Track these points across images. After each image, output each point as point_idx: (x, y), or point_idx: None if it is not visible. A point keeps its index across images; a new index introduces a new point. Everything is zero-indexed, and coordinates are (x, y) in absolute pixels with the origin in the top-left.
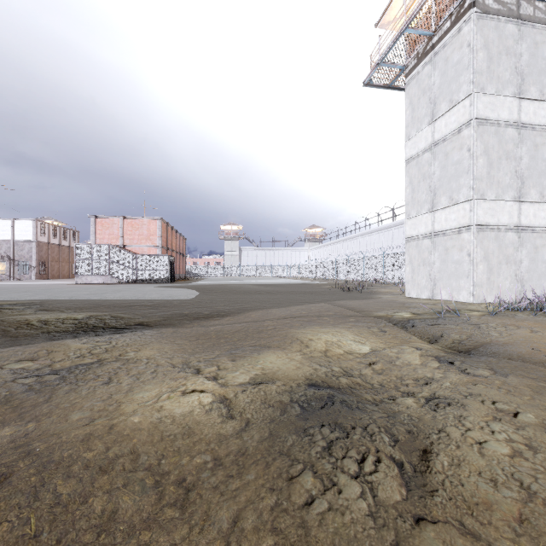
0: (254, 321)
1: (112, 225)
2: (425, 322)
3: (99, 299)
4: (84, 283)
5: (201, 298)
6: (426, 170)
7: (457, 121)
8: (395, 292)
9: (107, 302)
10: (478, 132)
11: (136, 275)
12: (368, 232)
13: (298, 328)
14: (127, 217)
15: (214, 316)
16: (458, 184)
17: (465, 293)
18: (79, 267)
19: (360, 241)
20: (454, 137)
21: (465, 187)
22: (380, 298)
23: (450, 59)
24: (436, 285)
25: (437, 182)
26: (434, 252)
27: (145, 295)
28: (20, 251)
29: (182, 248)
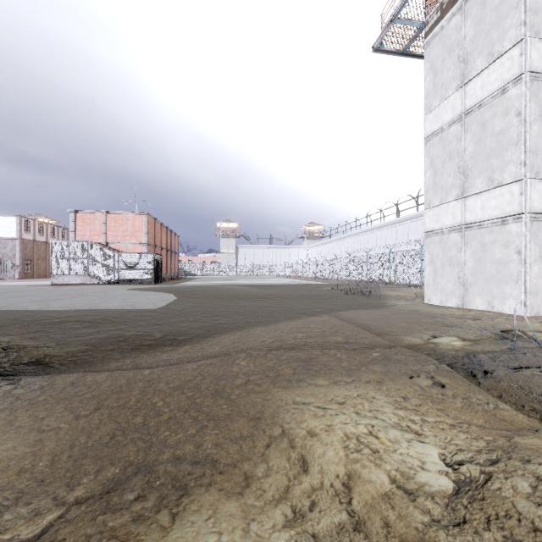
0: (222, 355)
1: (93, 221)
2: (499, 364)
3: (38, 309)
4: (61, 284)
5: (172, 306)
6: (454, 146)
7: (500, 79)
8: (407, 295)
9: (37, 315)
10: (531, 90)
11: (119, 275)
12: (369, 229)
13: (287, 387)
14: (110, 211)
15: (167, 342)
16: (502, 161)
17: (512, 302)
18: (55, 266)
19: (361, 239)
20: (495, 100)
21: (512, 163)
22: (394, 305)
23: (488, 0)
24: (468, 290)
25: (469, 160)
26: (465, 250)
27: (102, 303)
28: (2, 249)
29: (174, 246)
